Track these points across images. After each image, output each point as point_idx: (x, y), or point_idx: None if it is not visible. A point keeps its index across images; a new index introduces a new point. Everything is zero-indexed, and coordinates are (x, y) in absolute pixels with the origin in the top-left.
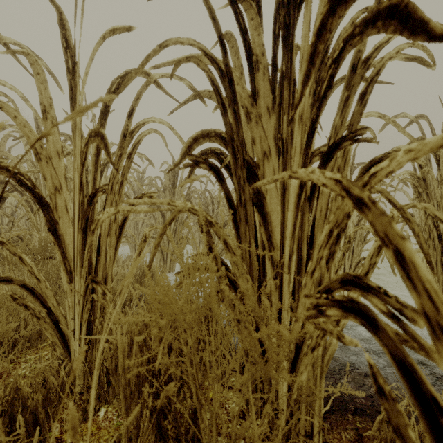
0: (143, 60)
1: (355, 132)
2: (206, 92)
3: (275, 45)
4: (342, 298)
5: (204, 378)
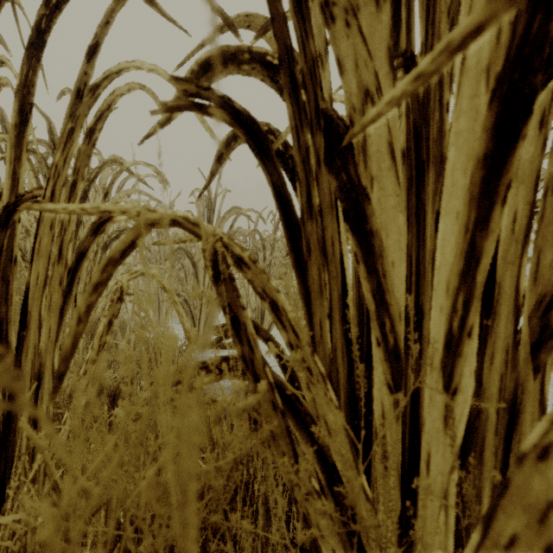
0: None
1: None
2: (241, 16)
3: None
4: None
5: None
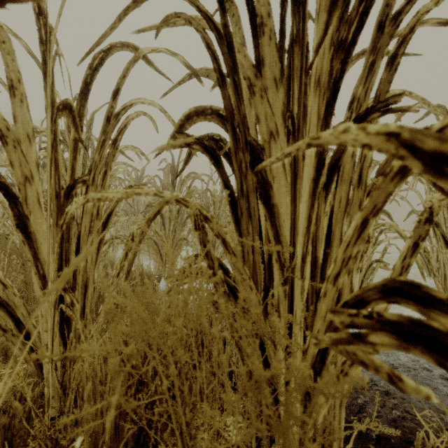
0: (120, 12)
1: (385, 101)
2: (203, 70)
3: (283, 7)
4: (399, 320)
5: (193, 417)
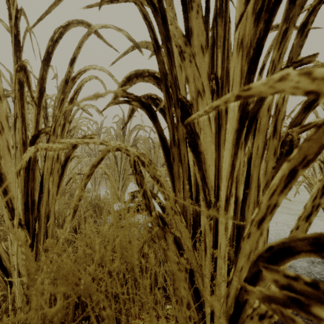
0: None
1: (299, 62)
2: (143, 42)
3: None
4: None
5: None
